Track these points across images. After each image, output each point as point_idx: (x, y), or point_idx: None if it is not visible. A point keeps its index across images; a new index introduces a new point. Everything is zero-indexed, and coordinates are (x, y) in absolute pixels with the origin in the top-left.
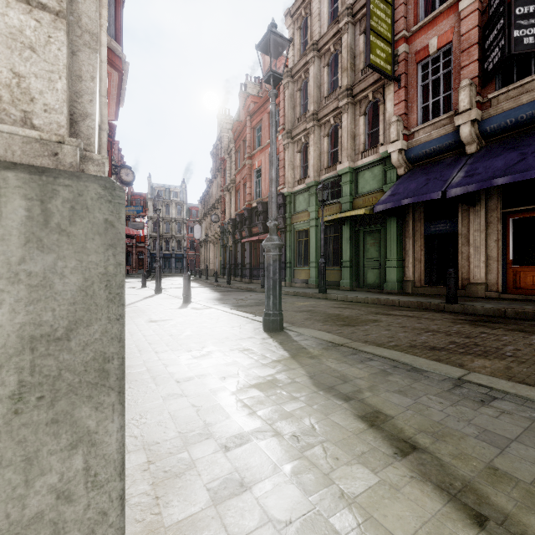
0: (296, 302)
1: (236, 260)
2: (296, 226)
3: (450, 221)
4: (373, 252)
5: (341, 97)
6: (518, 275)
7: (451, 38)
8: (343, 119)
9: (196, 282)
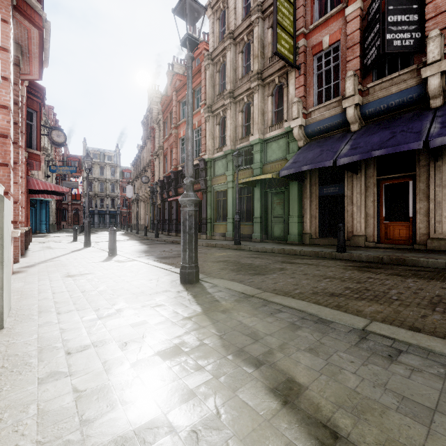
0: (214, 253)
1: (164, 216)
2: (215, 188)
3: (339, 186)
4: (278, 209)
5: (253, 79)
6: (389, 229)
7: (340, 37)
8: (254, 98)
9: (128, 235)
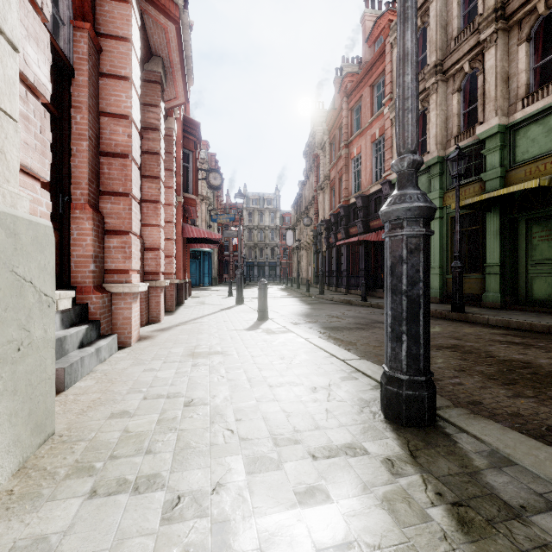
0: None
1: (330, 267)
2: None
3: None
4: (545, 249)
5: (484, 25)
6: None
7: None
8: (487, 57)
9: (287, 291)
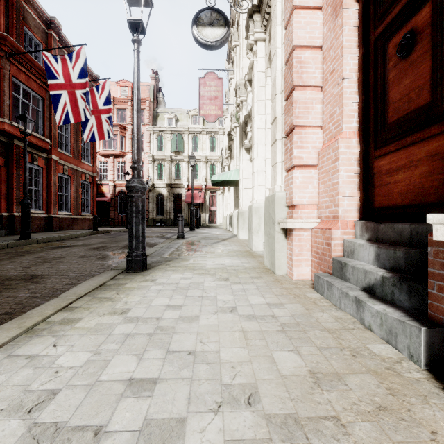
0: None
1: None
2: None
3: None
4: None
5: None
6: None
7: None
8: None
9: None
